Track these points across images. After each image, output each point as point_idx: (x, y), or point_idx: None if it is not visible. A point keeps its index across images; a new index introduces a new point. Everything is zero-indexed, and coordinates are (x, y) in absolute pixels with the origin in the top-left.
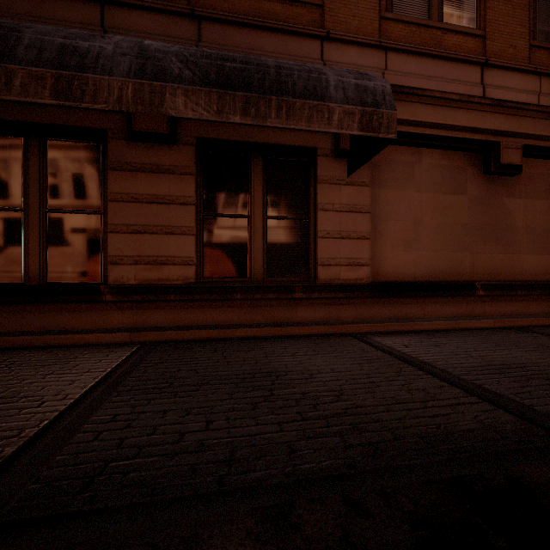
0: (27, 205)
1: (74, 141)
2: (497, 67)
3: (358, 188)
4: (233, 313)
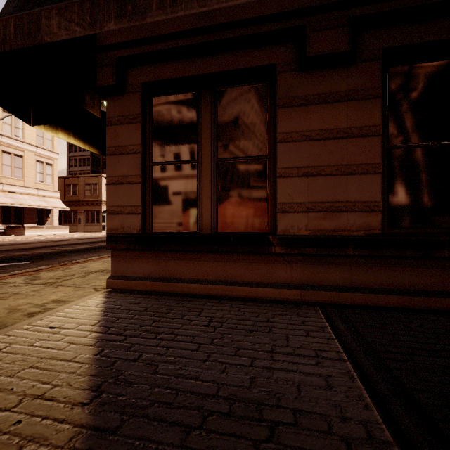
0: (200, 157)
1: (241, 85)
2: None
3: None
4: (434, 275)
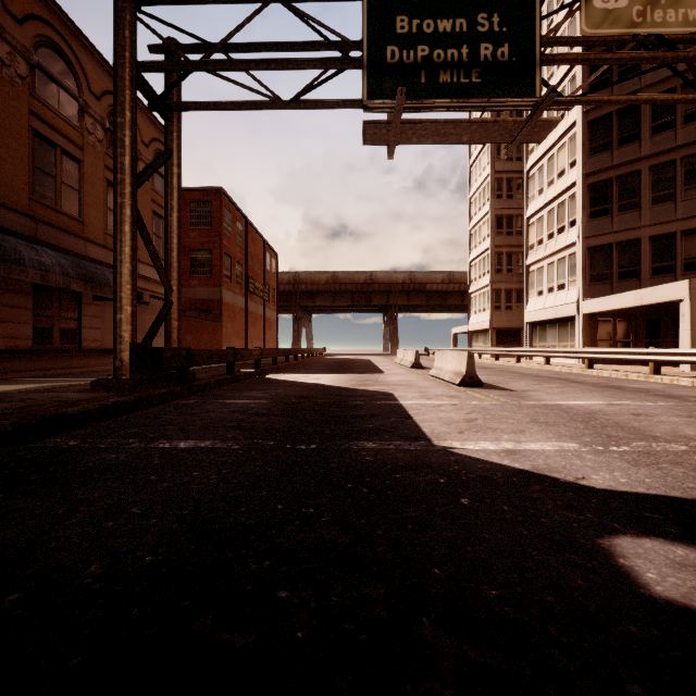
0: None
1: None
2: (143, 262)
3: (97, 307)
4: (47, 363)
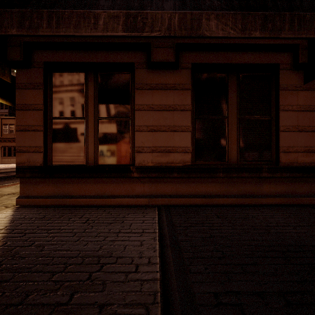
0: (87, 115)
1: (114, 72)
2: None
3: (312, 92)
4: (216, 186)
